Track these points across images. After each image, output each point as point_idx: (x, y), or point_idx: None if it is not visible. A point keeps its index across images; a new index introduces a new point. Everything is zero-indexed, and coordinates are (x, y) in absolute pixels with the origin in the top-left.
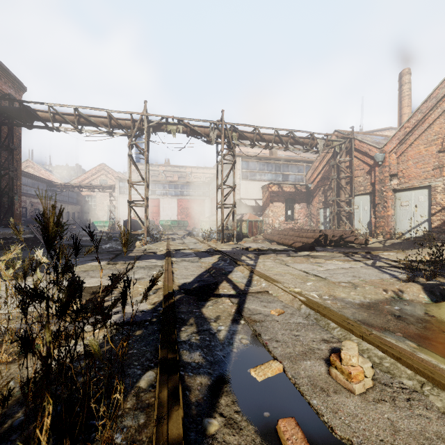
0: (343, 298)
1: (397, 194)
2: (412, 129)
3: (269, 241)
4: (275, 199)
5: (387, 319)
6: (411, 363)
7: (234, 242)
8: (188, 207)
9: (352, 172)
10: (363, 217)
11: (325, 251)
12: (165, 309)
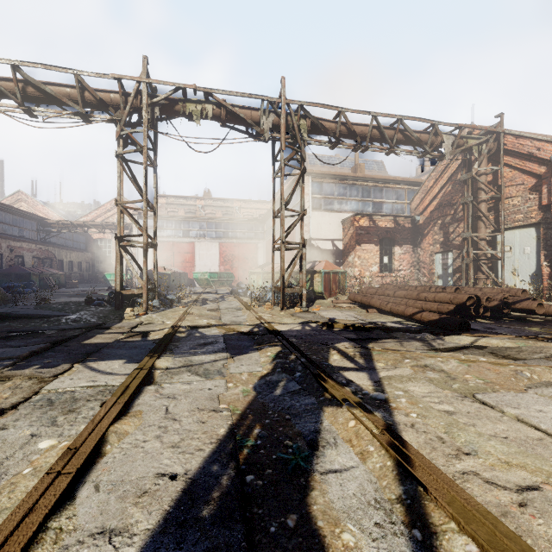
0: None
1: None
2: None
3: (360, 306)
4: (364, 238)
5: None
6: None
7: (303, 308)
8: (235, 254)
9: (498, 190)
10: (522, 265)
11: (499, 333)
12: None
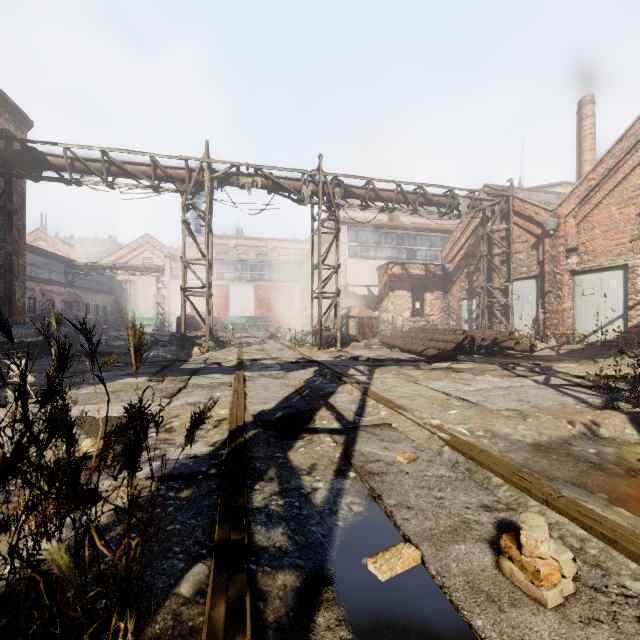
0: (507, 435)
1: (577, 278)
2: (600, 182)
3: (388, 347)
4: (397, 285)
5: (580, 470)
6: (637, 550)
7: (337, 348)
8: (271, 298)
9: (509, 245)
10: (527, 311)
11: (472, 361)
12: (230, 453)
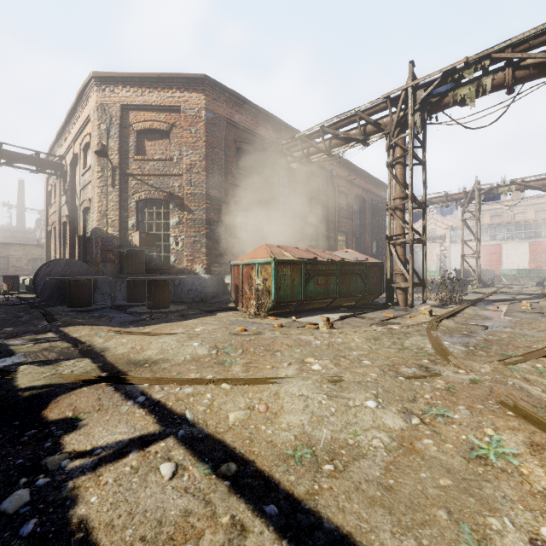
0: None
1: None
2: None
3: None
4: None
5: None
6: None
7: None
8: None
9: None
10: None
11: None
12: (476, 299)
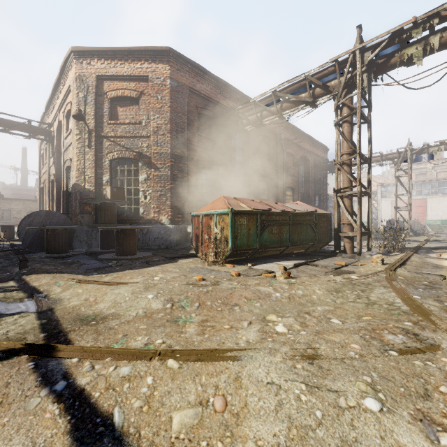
0: None
1: None
2: None
3: None
4: None
5: None
6: None
7: None
8: None
9: None
10: None
11: None
12: (415, 247)
